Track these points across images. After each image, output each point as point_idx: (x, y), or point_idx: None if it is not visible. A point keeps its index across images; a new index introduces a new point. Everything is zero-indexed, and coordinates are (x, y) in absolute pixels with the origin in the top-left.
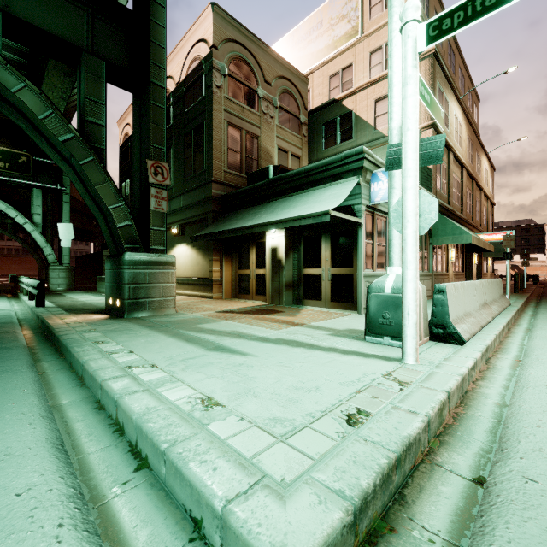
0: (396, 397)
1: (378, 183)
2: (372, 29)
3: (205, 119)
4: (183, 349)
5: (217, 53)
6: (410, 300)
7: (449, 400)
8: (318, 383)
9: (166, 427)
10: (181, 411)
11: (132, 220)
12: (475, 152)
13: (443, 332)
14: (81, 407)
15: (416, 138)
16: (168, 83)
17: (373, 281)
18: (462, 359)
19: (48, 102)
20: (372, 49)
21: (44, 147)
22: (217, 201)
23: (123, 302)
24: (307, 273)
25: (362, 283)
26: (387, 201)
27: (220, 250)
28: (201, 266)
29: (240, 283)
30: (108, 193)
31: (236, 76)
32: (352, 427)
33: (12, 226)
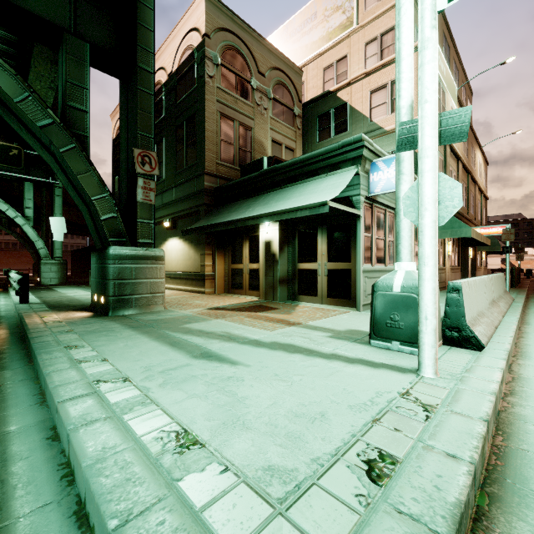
0: (423, 429)
1: (377, 173)
2: (367, 19)
3: (197, 109)
4: (164, 357)
5: (209, 42)
6: (429, 302)
7: (488, 431)
8: (323, 406)
9: (121, 486)
10: (147, 454)
11: (117, 212)
12: (470, 145)
13: (458, 336)
14: (32, 436)
15: (436, 111)
16: (160, 74)
17: (379, 278)
18: (488, 370)
19: (24, 84)
20: (367, 40)
21: (22, 134)
22: (209, 193)
23: (107, 300)
24: (302, 268)
25: (361, 278)
26: (388, 192)
27: (212, 244)
28: (193, 260)
29: (233, 277)
30: (92, 183)
31: (229, 66)
32: (377, 486)
33: (7, 220)
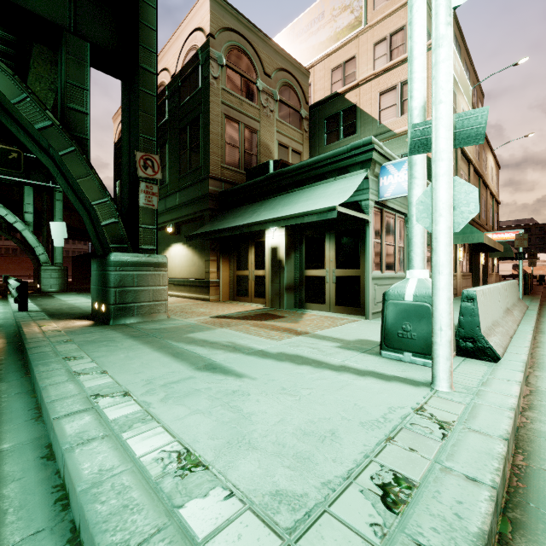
0: (440, 449)
1: (387, 177)
2: (376, 19)
3: (201, 111)
4: (167, 369)
5: (214, 42)
6: (443, 312)
7: (508, 450)
8: (333, 423)
9: (117, 513)
10: (146, 478)
11: (118, 218)
12: (482, 149)
13: (472, 347)
14: (25, 454)
15: (451, 112)
16: (164, 75)
17: (391, 286)
18: (505, 383)
19: (22, 84)
20: (376, 41)
21: (20, 136)
22: (214, 198)
23: (108, 308)
24: (309, 275)
25: (371, 286)
26: (398, 196)
27: (217, 250)
28: (197, 266)
29: (238, 284)
30: (92, 187)
31: (234, 67)
32: (393, 513)
33: (7, 225)
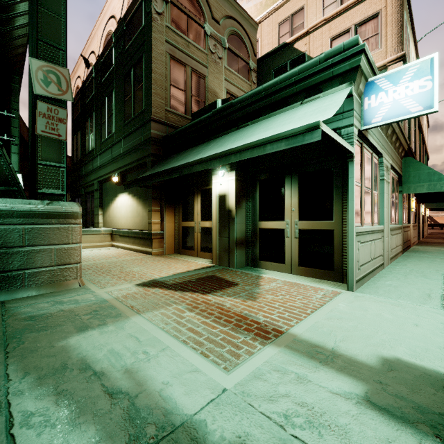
0: None
1: (377, 95)
2: None
3: (144, 51)
4: None
5: None
6: None
7: None
8: None
9: None
10: None
11: (2, 149)
12: None
13: None
14: None
15: None
16: (111, 23)
17: None
18: None
19: None
20: None
21: None
22: (157, 143)
23: None
24: (264, 227)
25: (355, 244)
26: (394, 120)
27: (161, 200)
28: (141, 217)
29: (184, 236)
30: None
31: (180, 5)
32: None
33: None
